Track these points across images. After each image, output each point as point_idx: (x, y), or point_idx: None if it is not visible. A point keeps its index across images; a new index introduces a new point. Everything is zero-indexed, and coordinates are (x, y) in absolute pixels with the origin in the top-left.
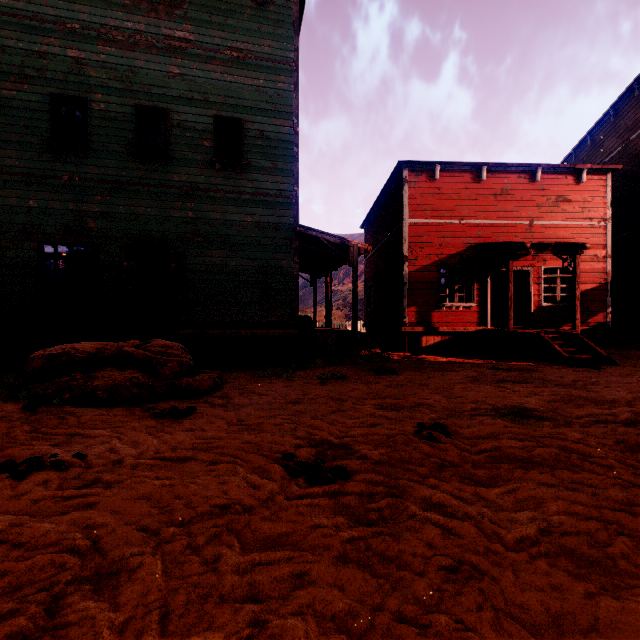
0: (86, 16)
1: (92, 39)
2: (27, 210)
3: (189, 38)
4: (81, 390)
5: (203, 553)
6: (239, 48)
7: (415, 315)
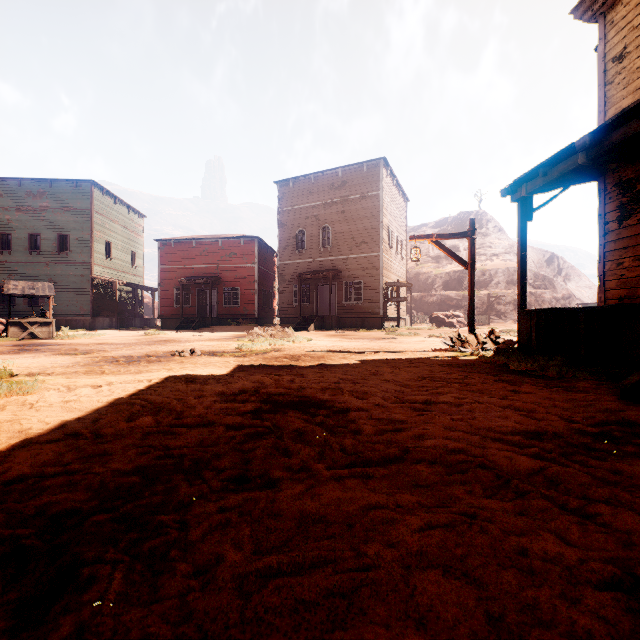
0: (12, 203)
1: (14, 211)
2: None
3: (48, 205)
4: None
5: None
6: (68, 206)
7: (164, 311)
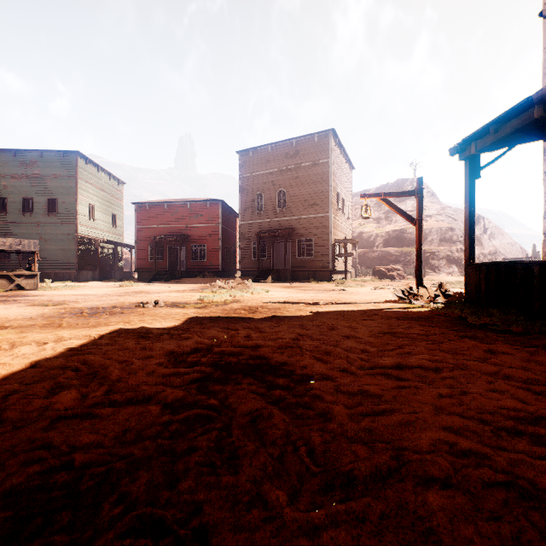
0: (8, 171)
1: (9, 178)
2: None
3: (39, 173)
4: None
5: None
6: (56, 174)
7: (140, 265)
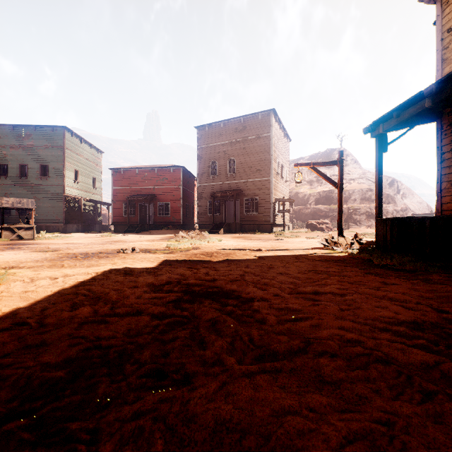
0: (7, 143)
1: (9, 148)
2: None
3: (33, 144)
4: None
5: None
6: (47, 145)
7: (116, 219)
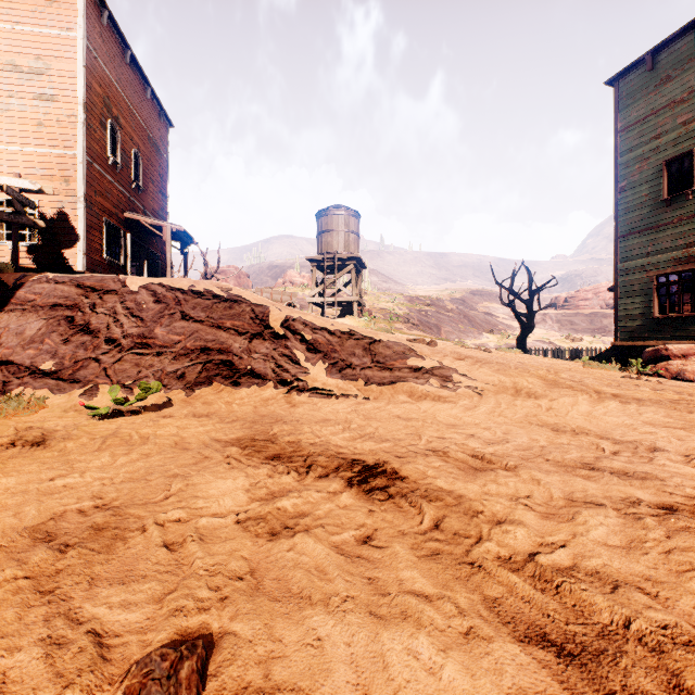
0: (692, 81)
1: None
2: (645, 255)
3: None
4: (673, 371)
5: (690, 396)
6: None
7: None
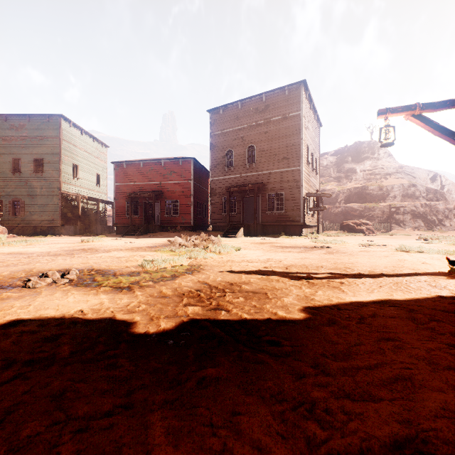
0: None
1: (1, 141)
2: None
3: (27, 135)
4: None
5: None
6: (42, 136)
7: (118, 220)
